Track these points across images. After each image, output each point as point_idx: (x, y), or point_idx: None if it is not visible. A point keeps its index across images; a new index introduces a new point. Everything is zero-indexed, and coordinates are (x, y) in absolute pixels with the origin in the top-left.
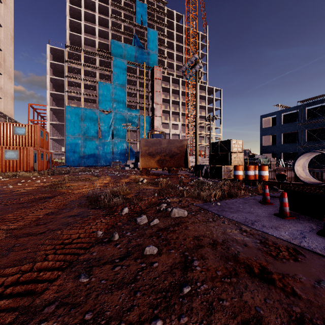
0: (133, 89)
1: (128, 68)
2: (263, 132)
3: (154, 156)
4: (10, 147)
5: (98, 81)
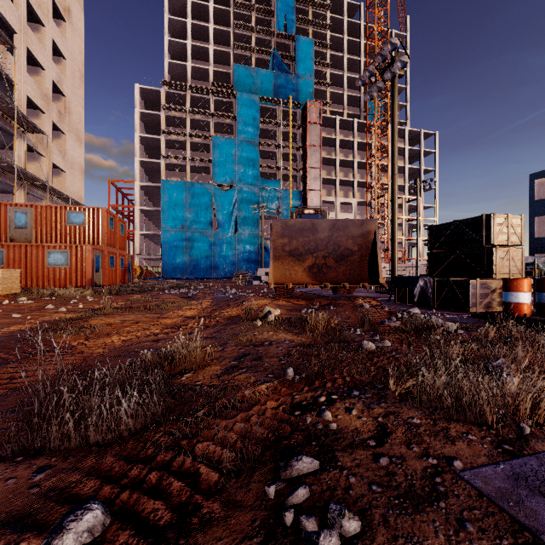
0: (270, 144)
1: (263, 110)
2: (536, 209)
3: (302, 257)
4: (55, 245)
5: (213, 136)
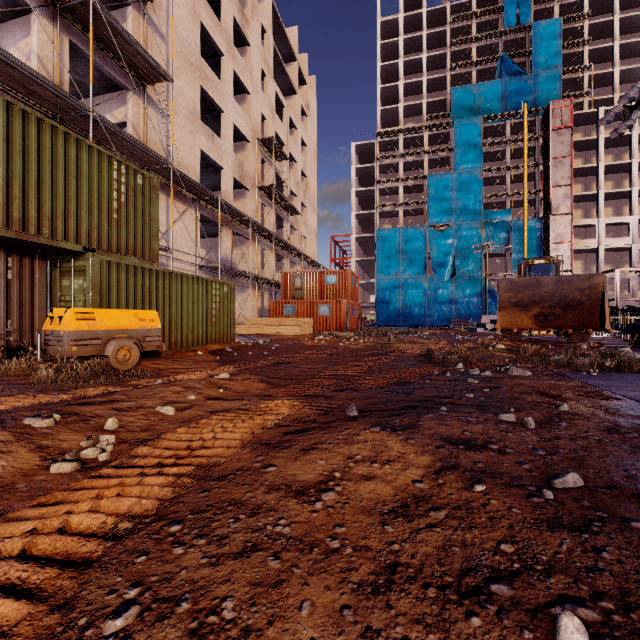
0: (497, 169)
1: (486, 130)
2: None
3: (527, 307)
4: (323, 300)
5: (427, 175)
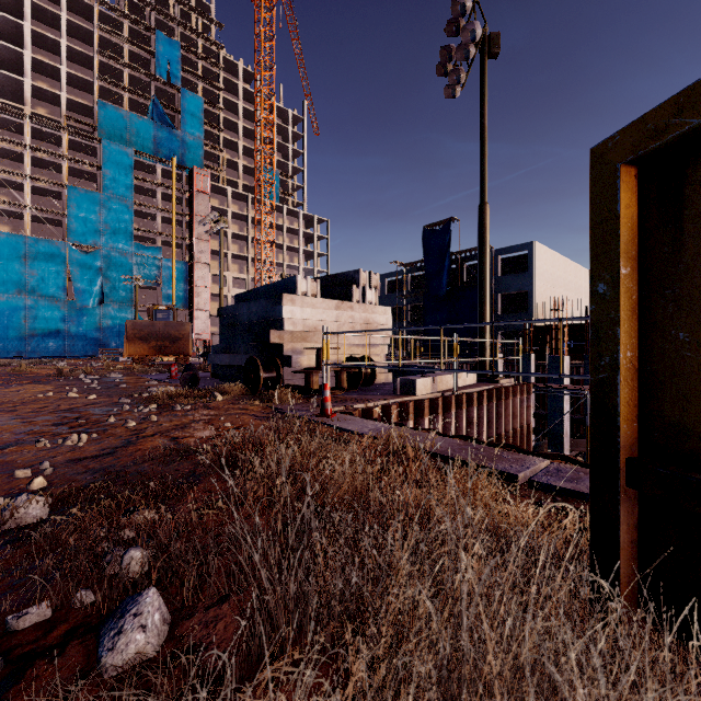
0: (148, 206)
1: (139, 163)
2: None
3: (148, 341)
4: None
5: (68, 185)
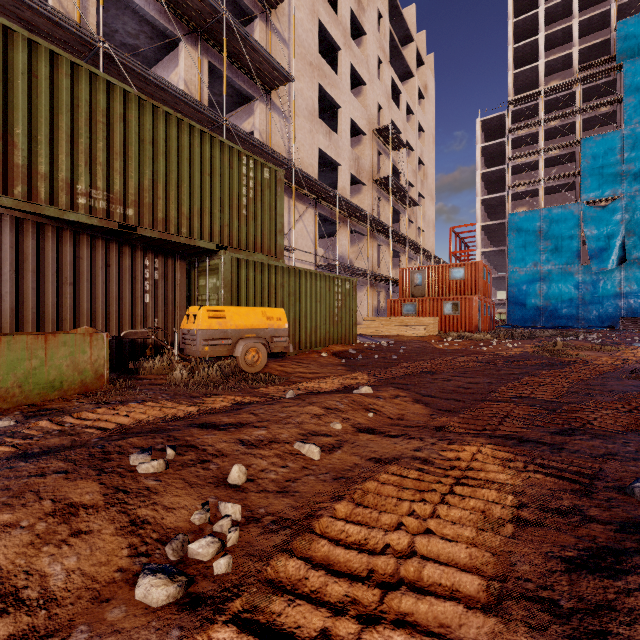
0: None
1: None
2: None
3: None
4: (449, 297)
5: (580, 139)
